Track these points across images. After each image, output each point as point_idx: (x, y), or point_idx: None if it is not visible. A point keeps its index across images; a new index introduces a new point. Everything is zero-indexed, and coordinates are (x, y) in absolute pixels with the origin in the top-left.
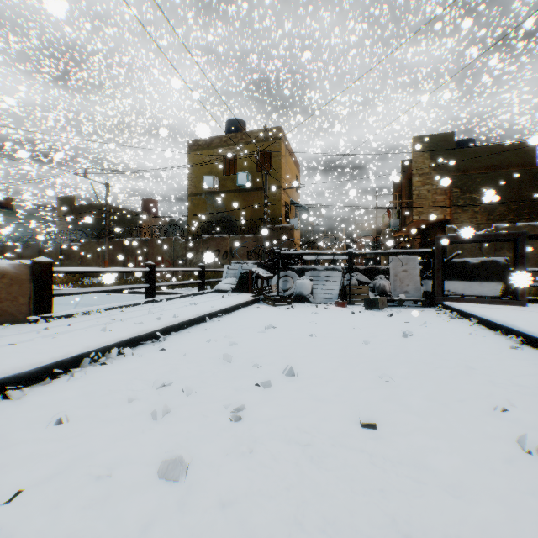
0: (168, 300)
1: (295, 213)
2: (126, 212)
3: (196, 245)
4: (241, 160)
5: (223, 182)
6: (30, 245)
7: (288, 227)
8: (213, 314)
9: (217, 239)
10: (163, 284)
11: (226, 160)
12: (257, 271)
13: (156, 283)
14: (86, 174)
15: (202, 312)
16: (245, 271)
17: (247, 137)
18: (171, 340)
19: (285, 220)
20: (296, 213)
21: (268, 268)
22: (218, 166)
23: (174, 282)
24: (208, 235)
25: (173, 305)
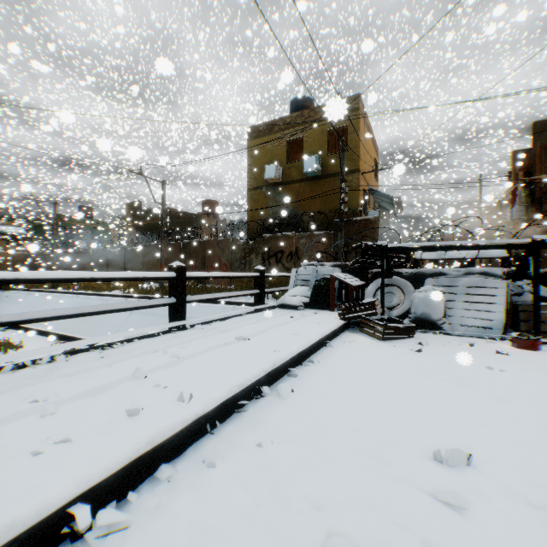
0: (205, 325)
1: (374, 206)
2: (187, 215)
3: (256, 246)
4: (308, 143)
5: (286, 172)
6: (99, 250)
7: (371, 219)
8: (277, 371)
9: (280, 239)
10: (200, 298)
11: (290, 147)
12: (342, 277)
13: (188, 297)
14: (141, 171)
15: (253, 373)
16: (321, 276)
17: (316, 114)
18: (135, 531)
19: (363, 213)
20: (374, 206)
21: (358, 273)
22: (280, 153)
23: (218, 295)
24: (270, 234)
25: (205, 341)
